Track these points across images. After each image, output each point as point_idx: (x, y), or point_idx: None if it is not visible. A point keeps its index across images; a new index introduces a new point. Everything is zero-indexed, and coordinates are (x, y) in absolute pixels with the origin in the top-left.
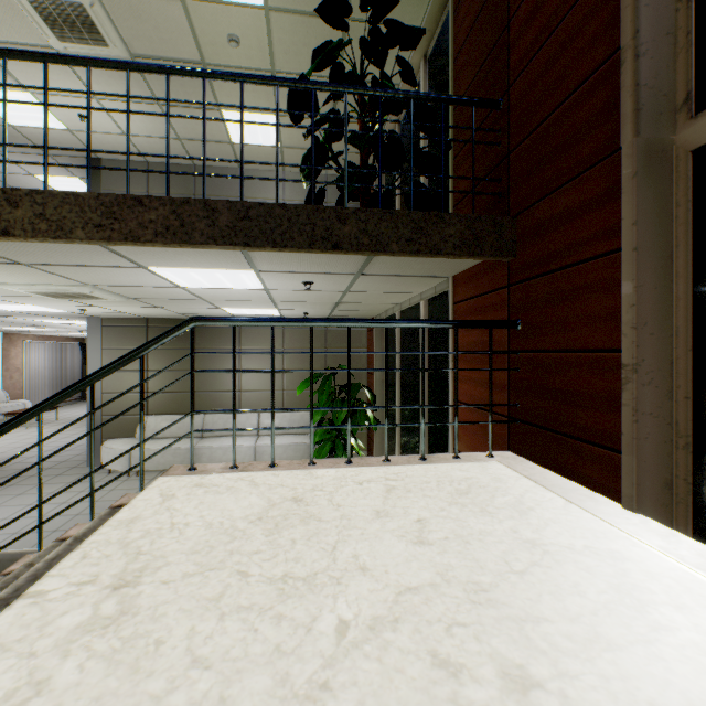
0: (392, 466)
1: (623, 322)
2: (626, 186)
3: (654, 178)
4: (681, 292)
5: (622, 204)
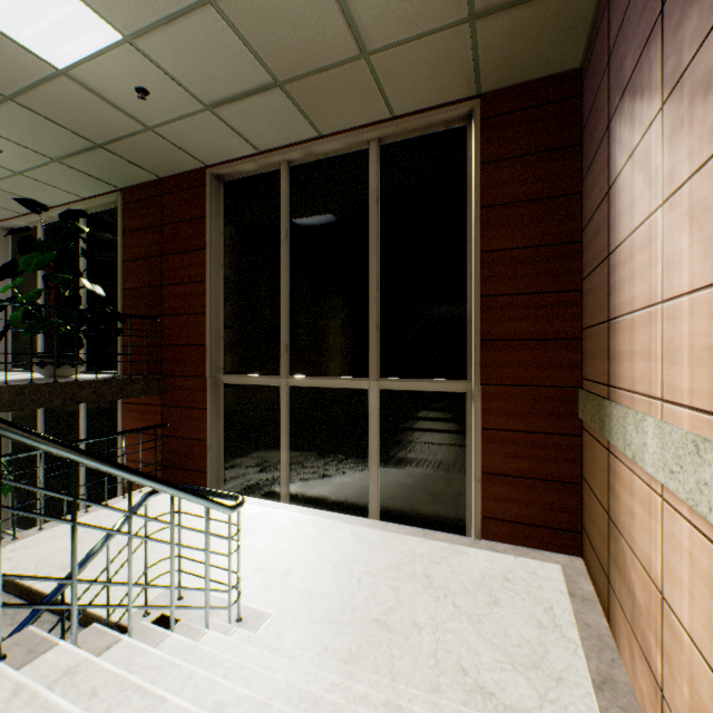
0: (113, 505)
1: (208, 432)
2: (208, 391)
3: (216, 389)
4: (222, 422)
5: (208, 396)
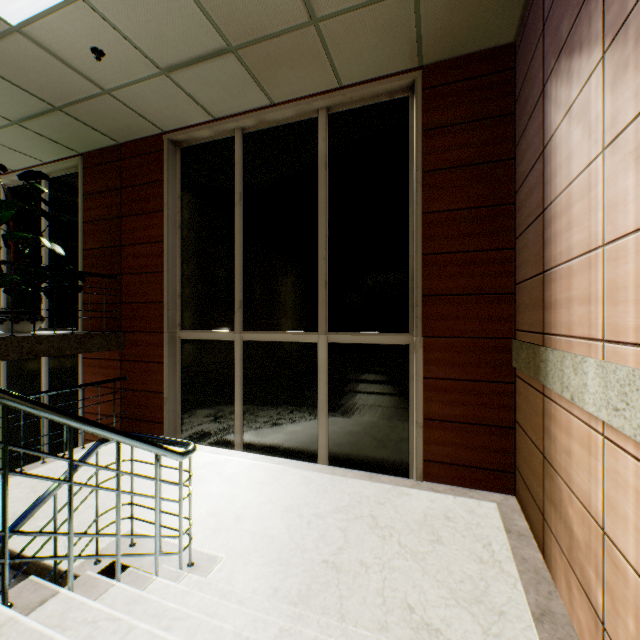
0: None
1: (165, 385)
2: (166, 345)
3: (173, 344)
4: (179, 376)
5: (165, 350)
